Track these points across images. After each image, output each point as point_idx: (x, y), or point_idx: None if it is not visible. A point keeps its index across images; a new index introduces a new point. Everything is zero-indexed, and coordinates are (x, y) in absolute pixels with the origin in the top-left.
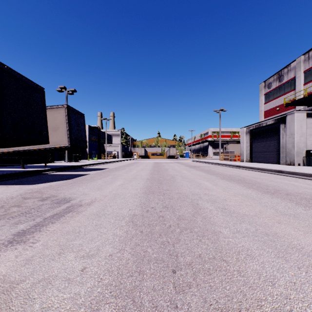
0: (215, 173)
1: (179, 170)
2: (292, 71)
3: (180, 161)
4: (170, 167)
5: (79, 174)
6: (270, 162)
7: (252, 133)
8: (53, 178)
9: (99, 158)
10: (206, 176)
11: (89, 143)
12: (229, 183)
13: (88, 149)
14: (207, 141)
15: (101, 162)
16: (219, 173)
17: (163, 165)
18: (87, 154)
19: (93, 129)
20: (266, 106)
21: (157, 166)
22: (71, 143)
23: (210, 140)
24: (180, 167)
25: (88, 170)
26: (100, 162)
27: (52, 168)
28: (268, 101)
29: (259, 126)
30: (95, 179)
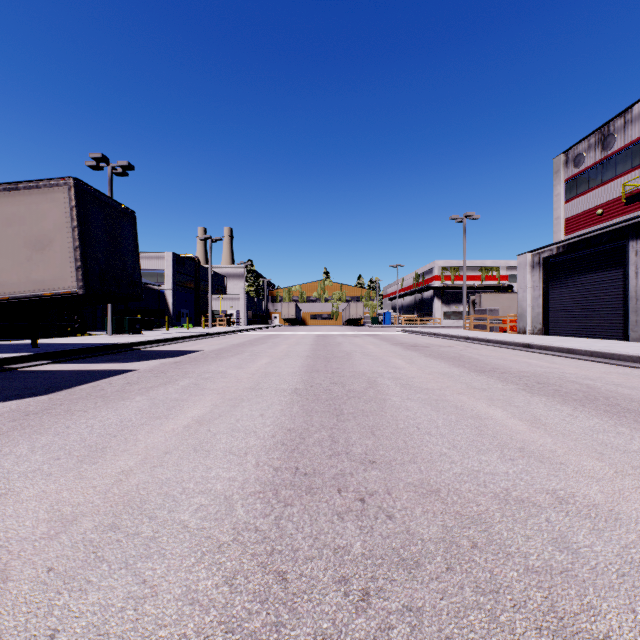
0: (484, 367)
1: (382, 357)
2: (637, 124)
3: (373, 331)
4: (357, 349)
5: (103, 370)
6: (599, 335)
7: (547, 266)
8: (6, 387)
9: (198, 325)
10: (470, 378)
11: (176, 291)
12: (577, 414)
13: (173, 305)
14: (432, 287)
15: (191, 335)
16: (498, 369)
17: (337, 342)
18: (171, 317)
19: (185, 262)
20: (570, 207)
21: (324, 345)
22: (86, 283)
23: (438, 285)
24: (380, 349)
25: (142, 358)
26: (188, 335)
27: (40, 353)
28: (576, 195)
29: (567, 249)
30: (128, 393)
